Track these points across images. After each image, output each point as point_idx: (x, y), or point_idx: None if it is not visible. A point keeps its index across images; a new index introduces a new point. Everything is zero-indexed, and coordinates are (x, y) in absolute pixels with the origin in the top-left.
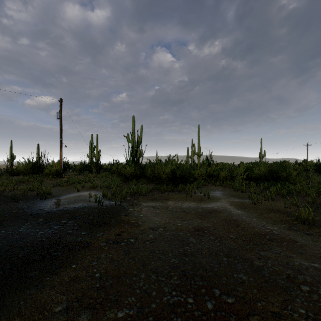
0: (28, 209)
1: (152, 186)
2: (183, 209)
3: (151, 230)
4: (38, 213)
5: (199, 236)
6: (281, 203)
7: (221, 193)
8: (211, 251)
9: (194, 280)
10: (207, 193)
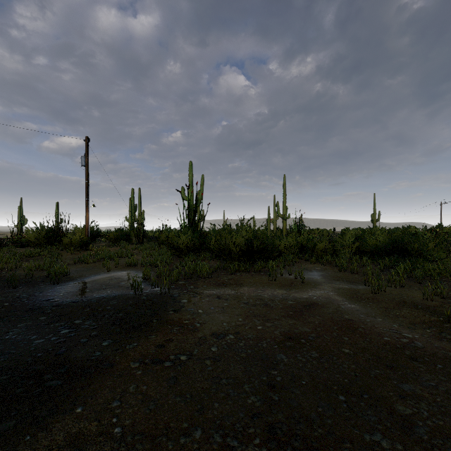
0: (29, 300)
1: (218, 263)
2: (264, 301)
3: (215, 339)
4: (42, 306)
5: (293, 350)
6: (415, 292)
7: (321, 275)
8: (317, 381)
9: (292, 447)
10: (300, 275)
